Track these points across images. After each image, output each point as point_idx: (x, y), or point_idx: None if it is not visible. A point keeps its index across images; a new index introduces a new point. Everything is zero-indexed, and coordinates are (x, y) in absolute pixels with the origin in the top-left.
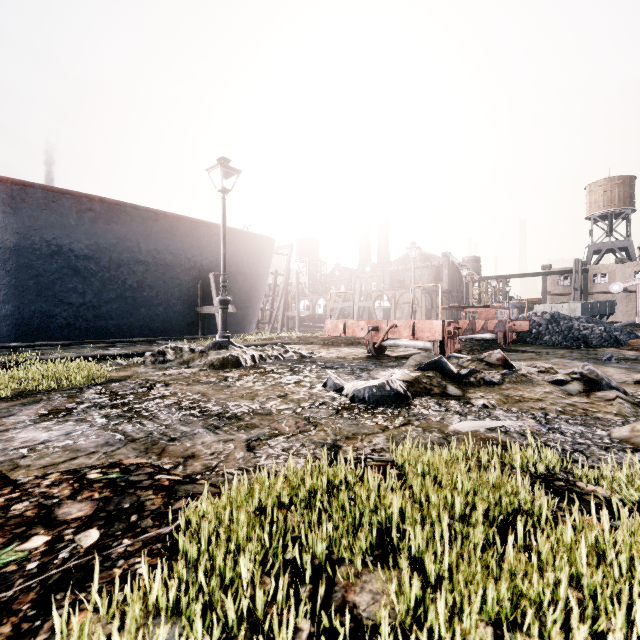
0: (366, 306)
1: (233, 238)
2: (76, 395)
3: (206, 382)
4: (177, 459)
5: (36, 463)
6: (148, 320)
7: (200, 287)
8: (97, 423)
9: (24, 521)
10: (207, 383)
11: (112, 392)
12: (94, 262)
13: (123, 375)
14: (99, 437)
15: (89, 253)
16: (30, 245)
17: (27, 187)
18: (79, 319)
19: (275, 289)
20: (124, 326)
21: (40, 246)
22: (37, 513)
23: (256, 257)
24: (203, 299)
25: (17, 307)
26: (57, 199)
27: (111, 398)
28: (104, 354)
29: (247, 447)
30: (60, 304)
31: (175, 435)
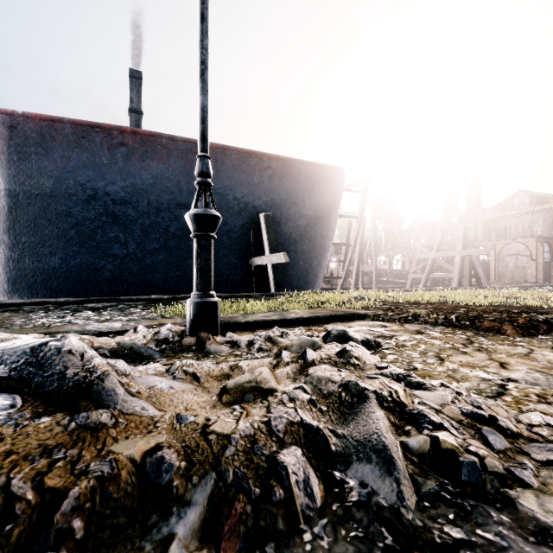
0: (466, 257)
1: (291, 171)
2: None
3: None
4: None
5: None
6: None
7: (252, 234)
8: None
9: None
10: None
11: None
12: (132, 207)
13: None
14: None
15: (126, 196)
16: (66, 190)
17: (55, 122)
18: (125, 272)
19: (348, 241)
20: (172, 280)
21: (75, 191)
22: None
23: (321, 195)
24: (256, 248)
25: (64, 259)
26: (87, 134)
27: None
28: None
29: None
30: (104, 256)
31: None
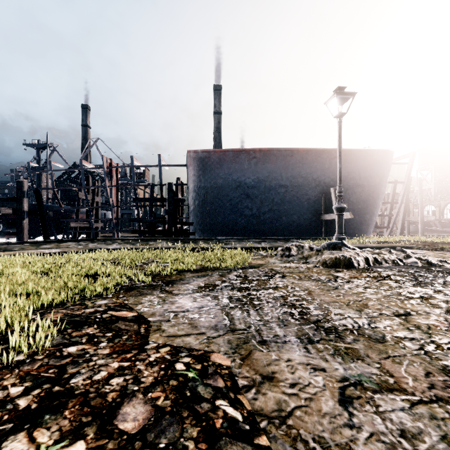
0: None
1: (351, 157)
2: (225, 275)
3: (315, 279)
4: (254, 375)
5: (168, 330)
6: (287, 225)
7: (323, 200)
8: (221, 302)
9: (99, 407)
10: (316, 280)
11: (245, 276)
12: (256, 189)
13: (259, 263)
14: (214, 317)
15: (254, 184)
16: (227, 184)
17: (226, 152)
18: (249, 224)
19: (394, 197)
20: (273, 228)
21: (231, 183)
22: (113, 400)
23: (373, 170)
24: (325, 209)
25: (223, 218)
26: (238, 155)
27: (242, 281)
28: (254, 247)
29: (340, 394)
30: (240, 215)
31: (267, 337)
